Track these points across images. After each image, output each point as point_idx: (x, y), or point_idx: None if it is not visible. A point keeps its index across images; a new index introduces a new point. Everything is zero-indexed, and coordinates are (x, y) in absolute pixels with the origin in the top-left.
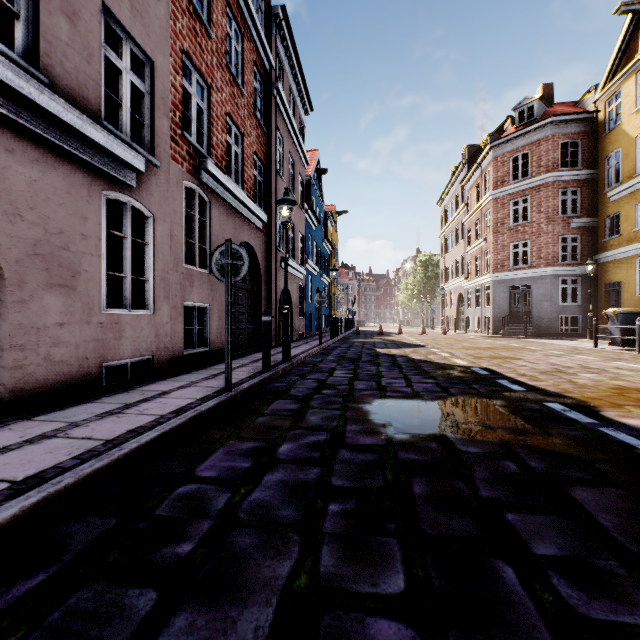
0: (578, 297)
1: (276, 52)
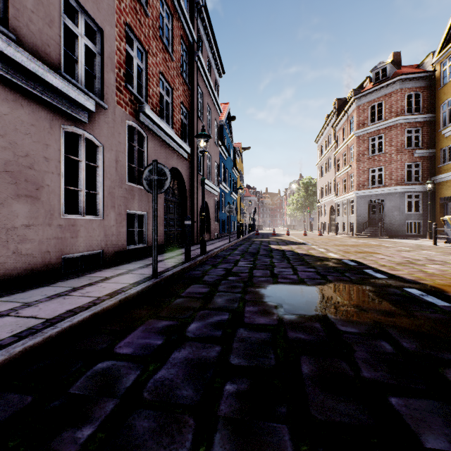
0: (420, 208)
1: (197, 30)
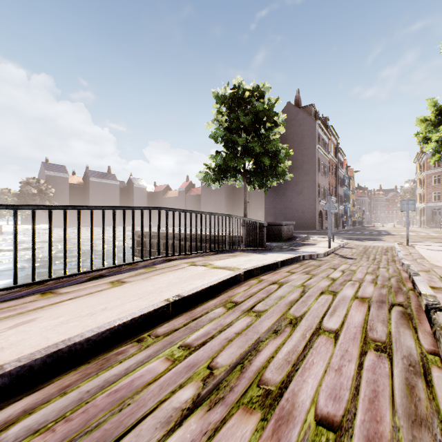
0: None
1: (338, 158)
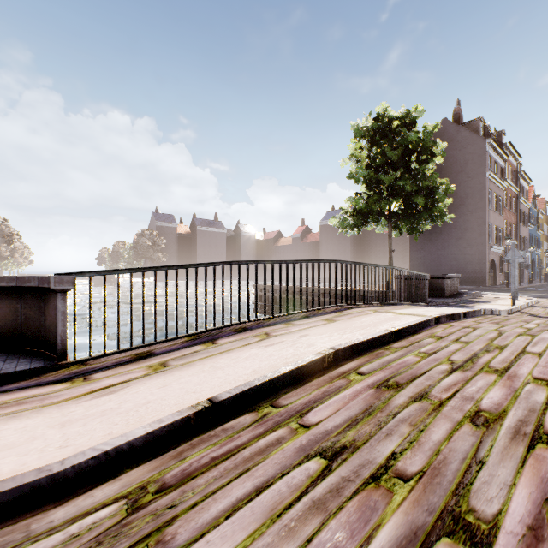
0: None
1: (519, 186)
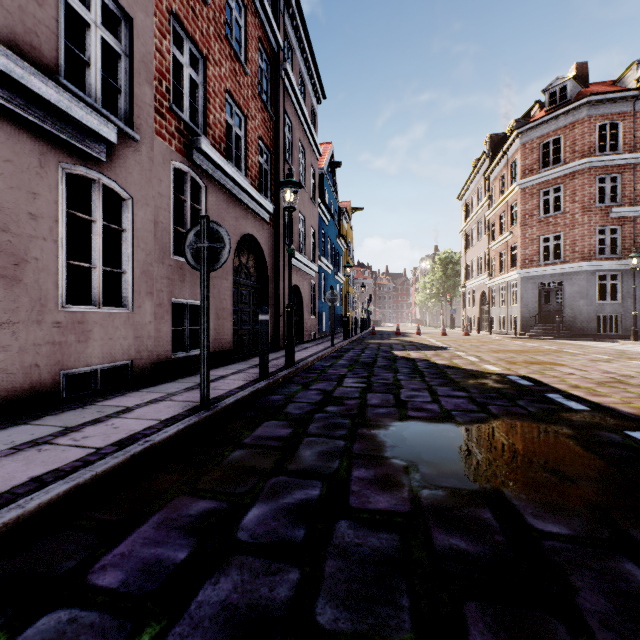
0: (618, 294)
1: (284, 31)
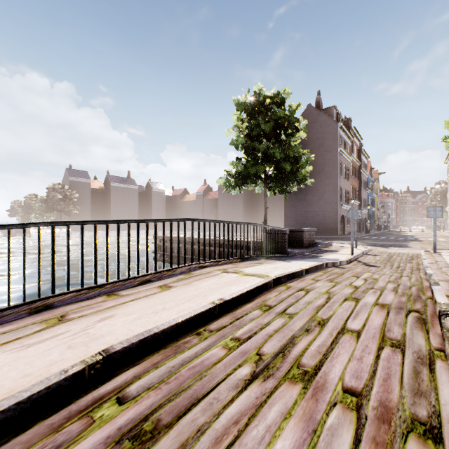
0: None
1: (361, 160)
